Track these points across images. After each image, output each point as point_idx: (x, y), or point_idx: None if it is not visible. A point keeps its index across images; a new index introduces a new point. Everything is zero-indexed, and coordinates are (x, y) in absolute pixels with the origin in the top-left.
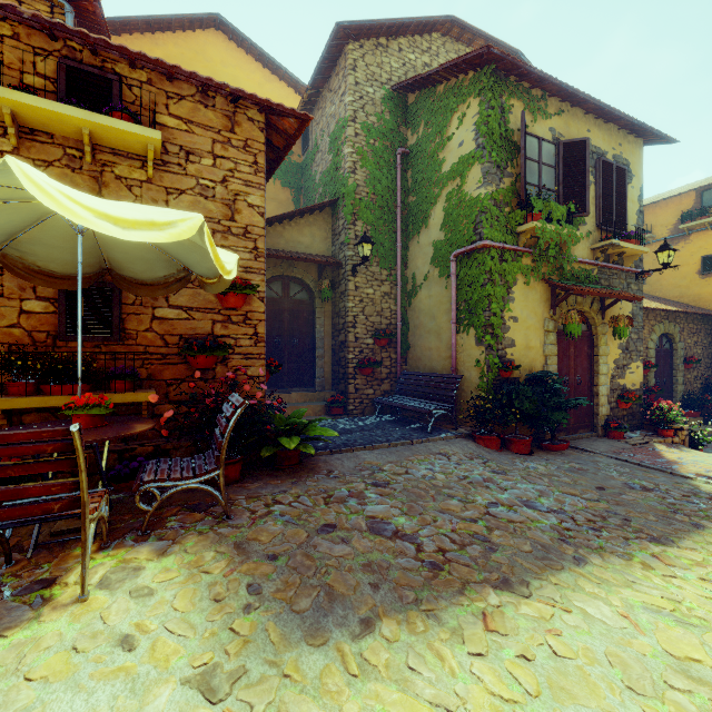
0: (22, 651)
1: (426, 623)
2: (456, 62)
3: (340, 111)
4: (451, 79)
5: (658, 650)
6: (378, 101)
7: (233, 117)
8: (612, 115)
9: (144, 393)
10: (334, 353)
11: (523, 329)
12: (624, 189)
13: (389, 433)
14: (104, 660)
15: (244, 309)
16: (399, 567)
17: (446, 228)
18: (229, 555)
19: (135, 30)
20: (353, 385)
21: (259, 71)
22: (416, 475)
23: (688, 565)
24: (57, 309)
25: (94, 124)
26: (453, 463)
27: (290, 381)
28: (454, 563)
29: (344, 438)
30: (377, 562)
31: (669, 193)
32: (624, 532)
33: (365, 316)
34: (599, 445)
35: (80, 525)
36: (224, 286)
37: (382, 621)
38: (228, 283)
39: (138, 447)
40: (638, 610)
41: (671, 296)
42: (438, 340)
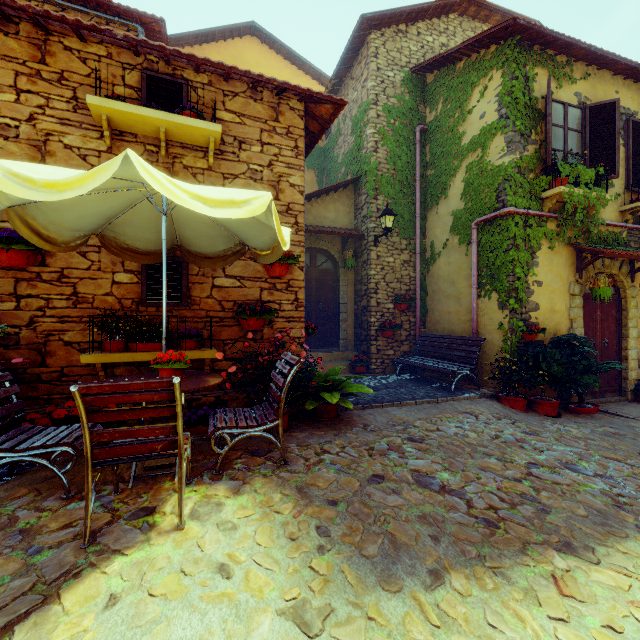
0: (142, 569)
1: (495, 580)
2: (479, 38)
3: (363, 96)
4: (471, 55)
5: None
6: (398, 84)
7: (277, 108)
8: None
9: (207, 351)
10: (356, 317)
11: (547, 293)
12: None
13: (413, 391)
14: (208, 584)
15: (286, 278)
16: (455, 522)
17: (466, 198)
18: (294, 498)
19: (186, 44)
20: (375, 346)
21: (288, 68)
22: (448, 432)
23: None
24: (139, 280)
25: (169, 122)
26: (481, 422)
27: (317, 342)
28: (509, 522)
29: (372, 395)
30: (431, 515)
31: None
32: None
33: (386, 283)
34: (630, 410)
35: (166, 462)
36: (276, 257)
37: (449, 574)
38: (280, 254)
39: (202, 397)
40: None
41: None
42: (458, 305)
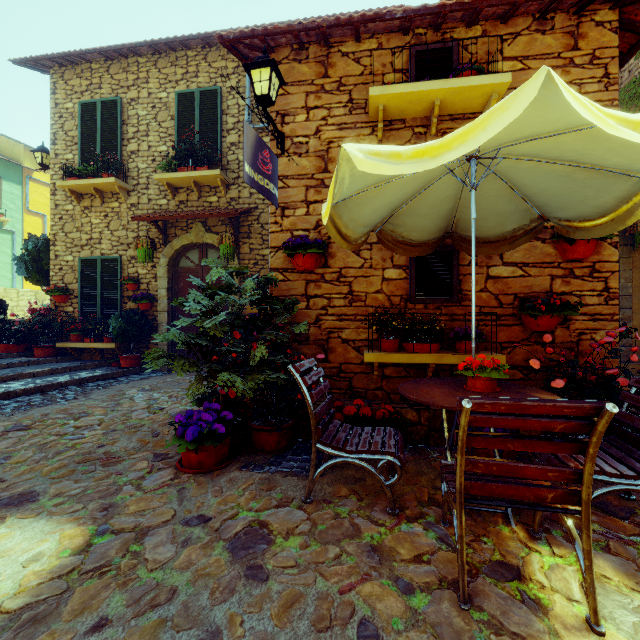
0: None
1: None
2: None
3: None
4: None
5: None
6: None
7: (575, 31)
8: None
9: (493, 355)
10: None
11: None
12: None
13: None
14: None
15: (589, 260)
16: None
17: None
18: None
19: None
20: None
21: None
22: None
23: None
24: (407, 275)
25: (447, 91)
26: None
27: None
28: None
29: None
30: None
31: None
32: None
33: None
34: None
35: None
36: (619, 225)
37: None
38: (631, 219)
39: None
40: None
41: None
42: None
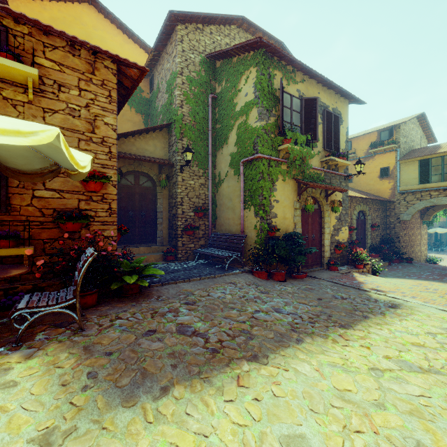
0: None
1: (202, 385)
2: (243, 45)
3: (173, 67)
4: (240, 54)
5: (330, 387)
6: (197, 63)
7: (93, 64)
8: (331, 85)
9: (24, 248)
10: (169, 221)
11: (282, 207)
12: (338, 128)
13: (202, 271)
14: None
15: (101, 192)
16: (192, 353)
17: (238, 145)
18: (78, 355)
19: None
20: (181, 241)
21: (120, 36)
22: (214, 296)
23: (356, 339)
24: None
25: None
26: (238, 288)
27: (140, 239)
28: (226, 348)
29: (172, 275)
30: (179, 351)
31: (364, 131)
32: (327, 323)
33: (189, 198)
34: (323, 274)
35: None
36: (83, 176)
37: (175, 387)
38: (86, 174)
39: (20, 286)
40: (324, 366)
41: (365, 190)
42: (233, 214)
